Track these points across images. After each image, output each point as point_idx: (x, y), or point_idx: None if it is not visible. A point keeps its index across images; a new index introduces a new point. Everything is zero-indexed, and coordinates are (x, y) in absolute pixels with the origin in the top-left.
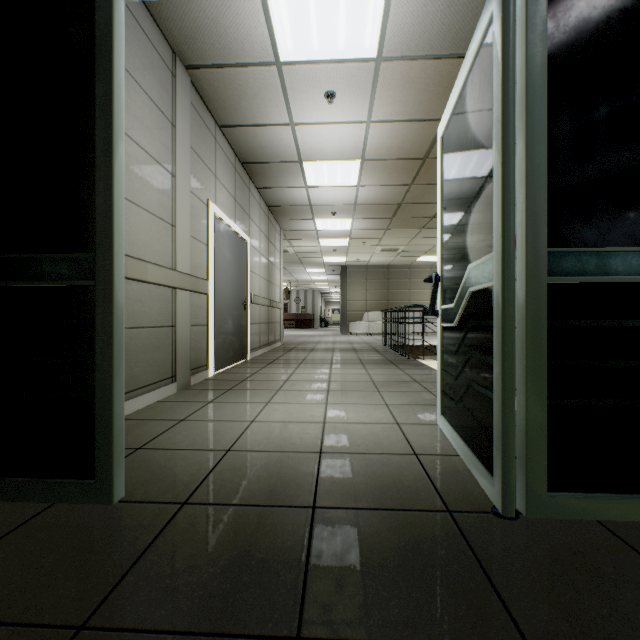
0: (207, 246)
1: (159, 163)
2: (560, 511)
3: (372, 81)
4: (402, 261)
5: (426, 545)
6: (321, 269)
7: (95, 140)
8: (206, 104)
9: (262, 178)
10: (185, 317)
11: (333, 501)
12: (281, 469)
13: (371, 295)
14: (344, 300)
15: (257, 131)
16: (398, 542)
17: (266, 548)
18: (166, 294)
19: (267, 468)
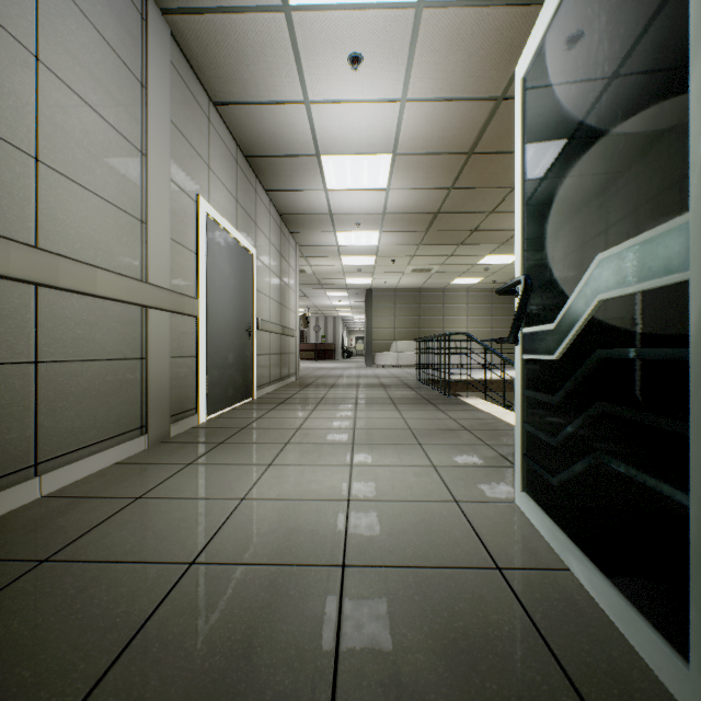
0: (196, 255)
1: (119, 132)
2: None
3: (410, 39)
4: (435, 284)
5: None
6: (343, 293)
7: None
8: (194, 70)
9: (271, 177)
10: (162, 346)
11: None
12: (274, 610)
13: (400, 322)
14: (369, 328)
15: (263, 111)
16: None
17: None
18: (131, 314)
19: (250, 608)
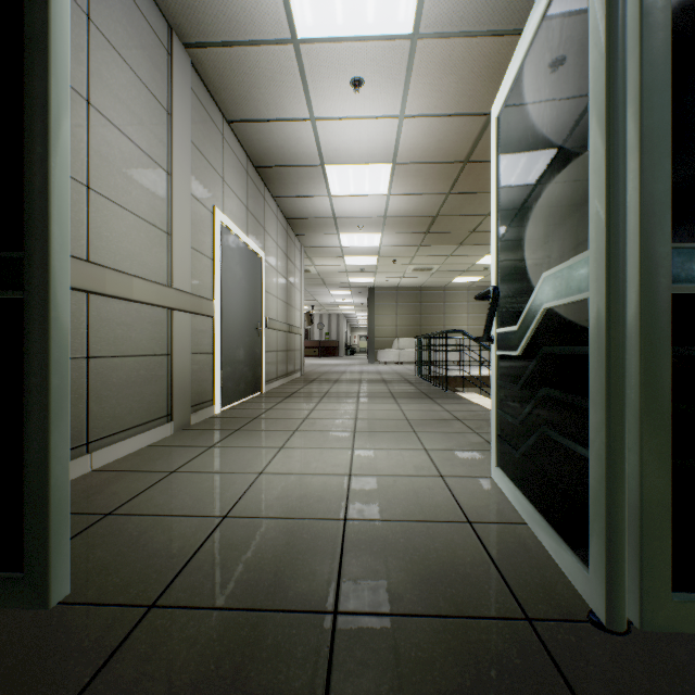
0: (212, 260)
1: (150, 157)
2: (690, 622)
3: (406, 65)
4: (436, 282)
5: (504, 687)
6: (346, 291)
7: (24, 90)
8: (211, 93)
9: (279, 185)
10: (184, 344)
11: (362, 601)
12: (292, 546)
13: (402, 320)
14: (372, 325)
15: (272, 127)
16: (461, 681)
17: (261, 694)
18: (159, 316)
19: (273, 545)
